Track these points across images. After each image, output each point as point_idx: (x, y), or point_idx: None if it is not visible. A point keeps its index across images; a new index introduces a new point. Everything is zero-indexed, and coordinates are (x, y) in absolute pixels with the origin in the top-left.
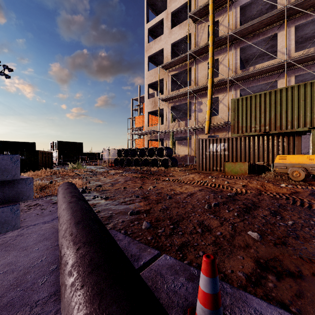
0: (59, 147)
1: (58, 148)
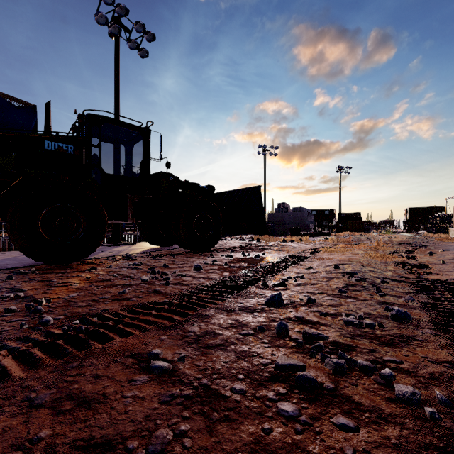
0: (410, 214)
1: (409, 215)
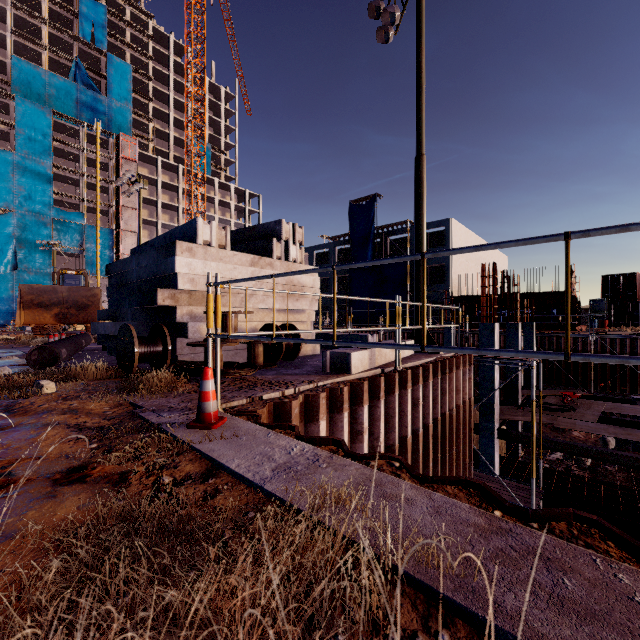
0: None
1: None
